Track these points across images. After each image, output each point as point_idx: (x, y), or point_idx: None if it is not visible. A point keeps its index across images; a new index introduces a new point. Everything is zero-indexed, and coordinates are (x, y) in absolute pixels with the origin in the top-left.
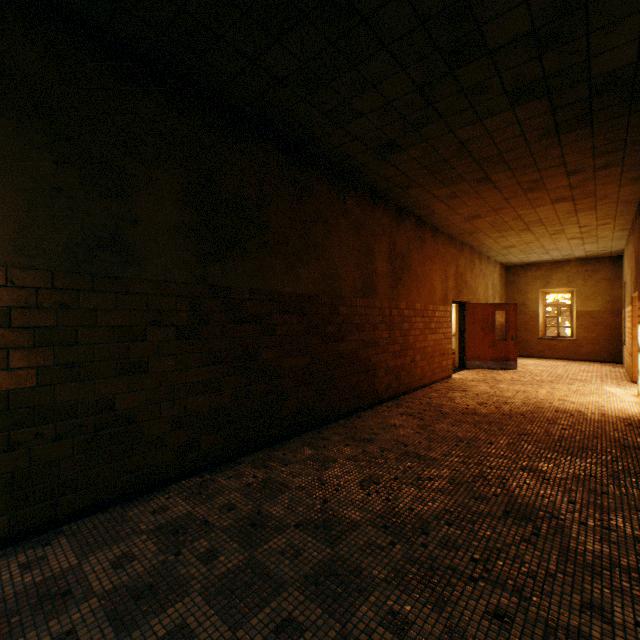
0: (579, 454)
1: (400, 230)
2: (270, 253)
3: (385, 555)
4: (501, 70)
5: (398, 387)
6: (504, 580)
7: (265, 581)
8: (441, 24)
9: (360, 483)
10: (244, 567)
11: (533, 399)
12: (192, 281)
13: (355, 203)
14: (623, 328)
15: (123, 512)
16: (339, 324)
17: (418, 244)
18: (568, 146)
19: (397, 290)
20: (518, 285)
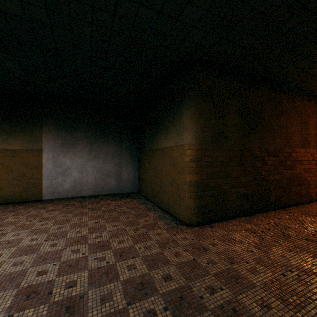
0: None
1: None
2: (264, 131)
3: None
4: None
5: None
6: None
7: (307, 252)
8: None
9: None
10: (293, 246)
11: None
12: (240, 145)
13: (299, 102)
14: None
15: (226, 223)
16: (291, 161)
17: None
18: None
19: None
20: None
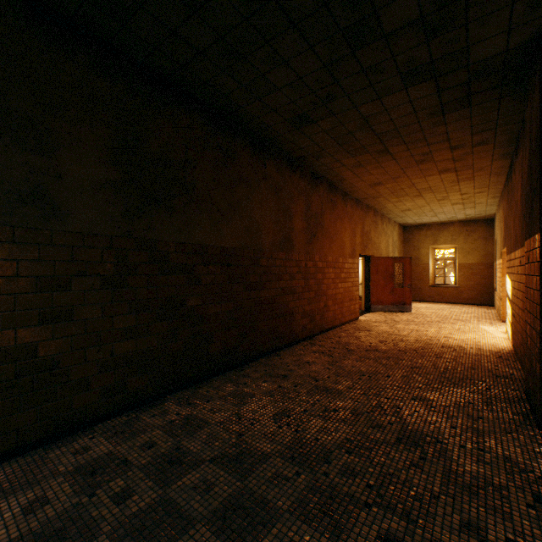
0: (460, 384)
1: (314, 193)
2: (196, 210)
3: (290, 485)
4: (395, 53)
5: (313, 328)
6: (395, 504)
7: (175, 519)
8: (342, 6)
9: (273, 416)
10: (156, 505)
11: (424, 337)
12: (118, 234)
13: (275, 168)
14: (495, 277)
15: (44, 454)
16: (260, 274)
17: (330, 206)
18: (451, 124)
19: (312, 245)
20: (413, 242)
